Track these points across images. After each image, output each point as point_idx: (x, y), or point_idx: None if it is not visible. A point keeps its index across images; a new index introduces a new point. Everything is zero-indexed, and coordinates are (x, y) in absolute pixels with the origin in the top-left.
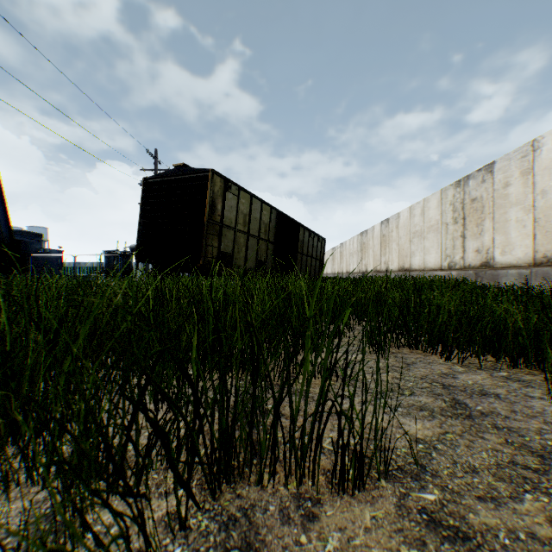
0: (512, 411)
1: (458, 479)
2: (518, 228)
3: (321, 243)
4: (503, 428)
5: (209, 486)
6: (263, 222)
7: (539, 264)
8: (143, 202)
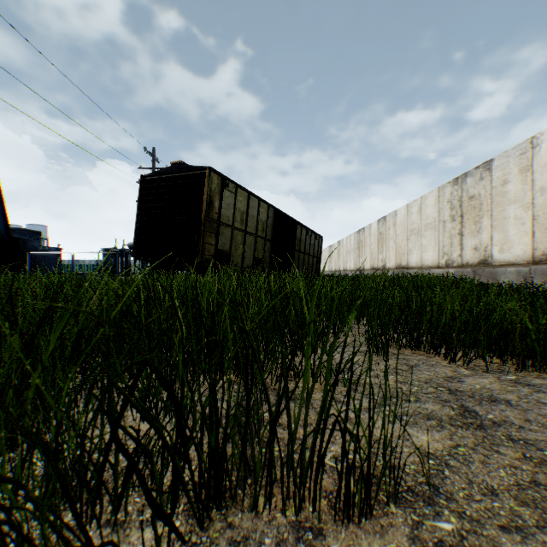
0: (526, 420)
1: (476, 503)
2: (517, 226)
3: (318, 241)
4: (518, 440)
5: (196, 514)
6: (260, 219)
7: (538, 262)
8: (140, 199)
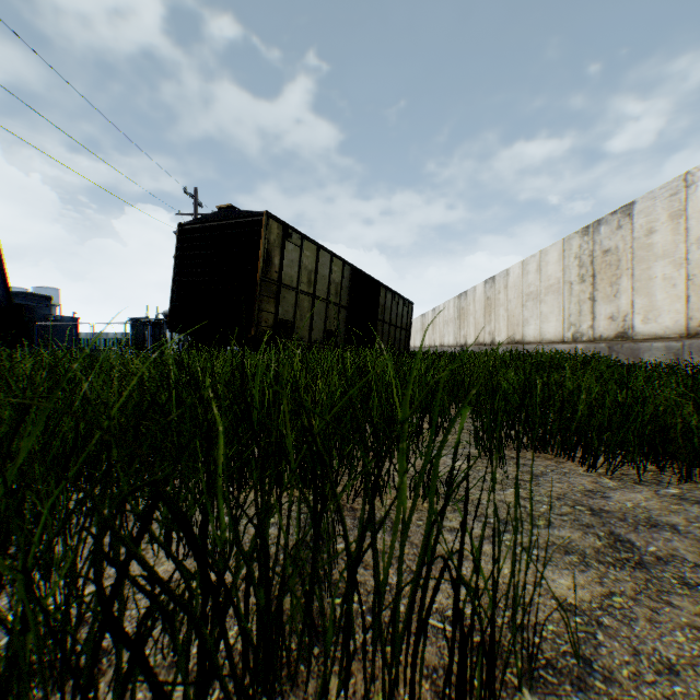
0: None
1: (648, 686)
2: (666, 289)
3: (407, 308)
4: (696, 585)
5: None
6: (333, 280)
7: (694, 335)
8: (178, 254)
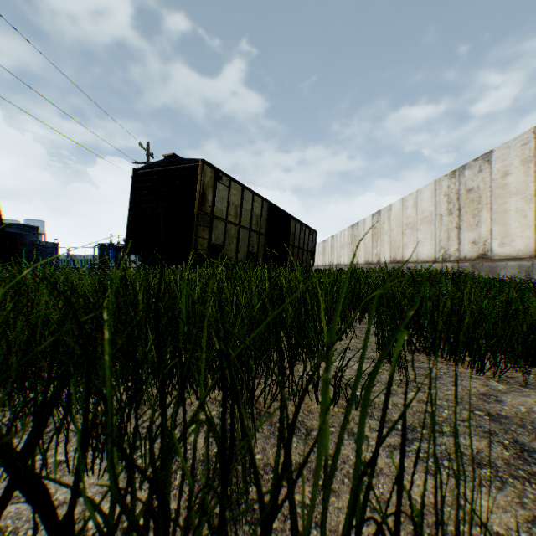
0: None
1: None
2: (518, 219)
3: (312, 235)
4: None
5: None
6: (254, 213)
7: None
8: (133, 193)
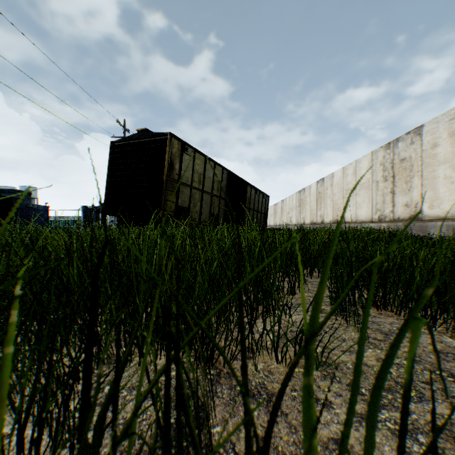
0: None
1: None
2: (446, 184)
3: (265, 199)
4: None
5: None
6: (216, 180)
7: None
8: (110, 162)
